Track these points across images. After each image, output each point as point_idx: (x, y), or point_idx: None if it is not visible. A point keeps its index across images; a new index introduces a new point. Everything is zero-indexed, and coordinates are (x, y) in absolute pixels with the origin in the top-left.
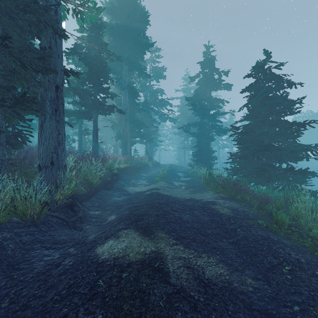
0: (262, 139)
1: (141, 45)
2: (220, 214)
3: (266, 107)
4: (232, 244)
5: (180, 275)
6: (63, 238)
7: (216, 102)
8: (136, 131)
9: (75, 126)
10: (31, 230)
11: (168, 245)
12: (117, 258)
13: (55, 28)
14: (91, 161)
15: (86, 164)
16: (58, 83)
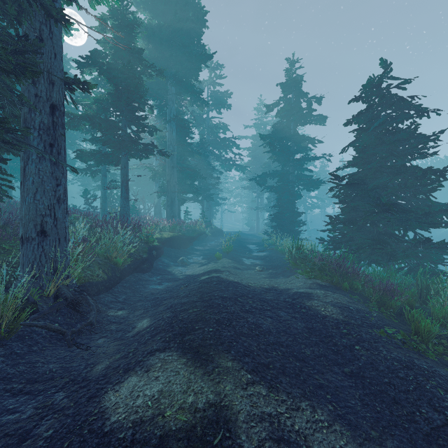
0: (379, 195)
1: (194, 57)
2: (322, 316)
3: (384, 146)
4: (351, 376)
5: None
6: (51, 369)
7: (305, 141)
8: (188, 184)
9: (98, 177)
10: None
11: (238, 386)
12: (140, 421)
13: (47, 5)
14: (117, 228)
15: (108, 233)
16: (54, 100)
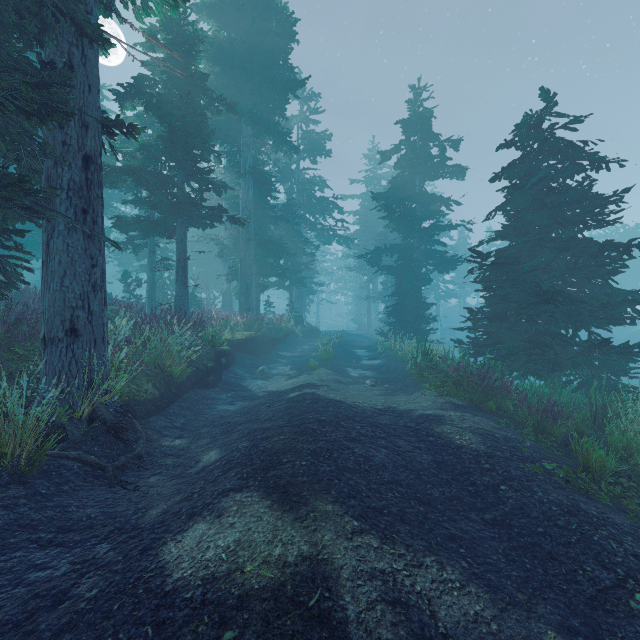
0: (538, 280)
1: (279, 83)
2: (456, 447)
3: (545, 211)
4: (493, 525)
5: (375, 631)
6: (89, 514)
7: (435, 203)
8: (270, 263)
9: (143, 254)
10: (11, 494)
11: (341, 535)
12: (212, 578)
13: (80, 20)
14: (172, 325)
15: (159, 332)
16: (88, 150)
